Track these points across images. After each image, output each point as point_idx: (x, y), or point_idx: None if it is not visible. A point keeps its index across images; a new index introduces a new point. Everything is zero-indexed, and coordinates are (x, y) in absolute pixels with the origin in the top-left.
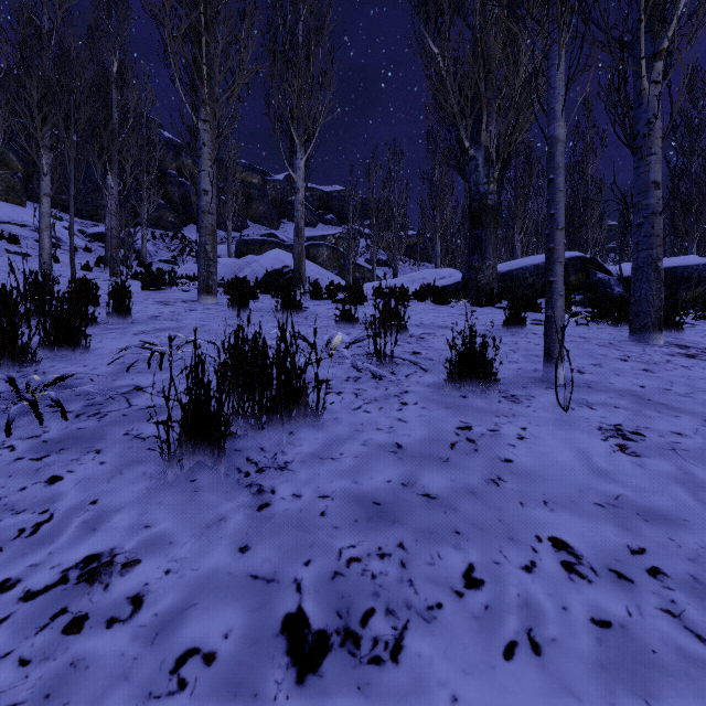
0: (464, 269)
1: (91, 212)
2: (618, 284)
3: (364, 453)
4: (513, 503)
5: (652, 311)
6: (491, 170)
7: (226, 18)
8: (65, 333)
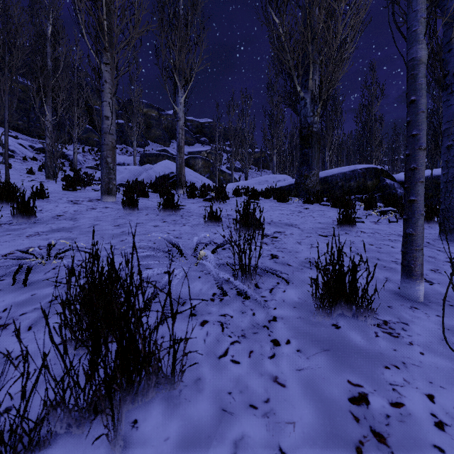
0: (297, 176)
1: (39, 133)
2: (399, 187)
3: None
4: None
5: None
6: (315, 107)
7: None
8: None
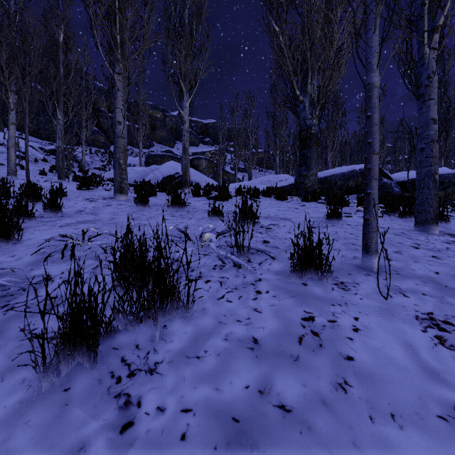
0: (296, 176)
1: (48, 135)
2: (396, 186)
3: (225, 350)
4: (363, 418)
5: (431, 210)
6: (314, 110)
7: (133, 2)
8: (1, 229)
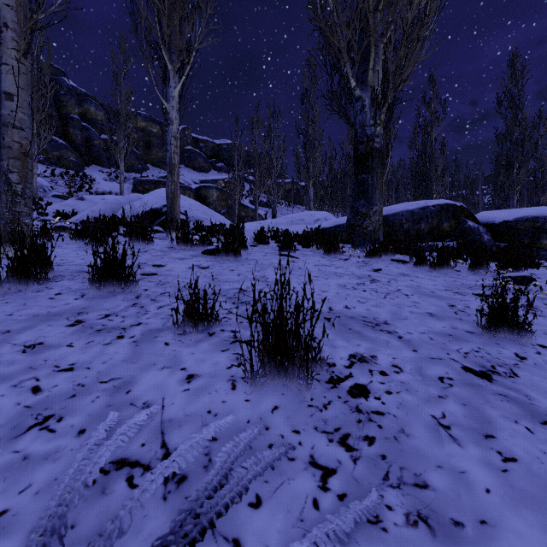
0: (350, 214)
1: None
2: (486, 231)
3: None
4: None
5: None
6: (378, 112)
7: None
8: None
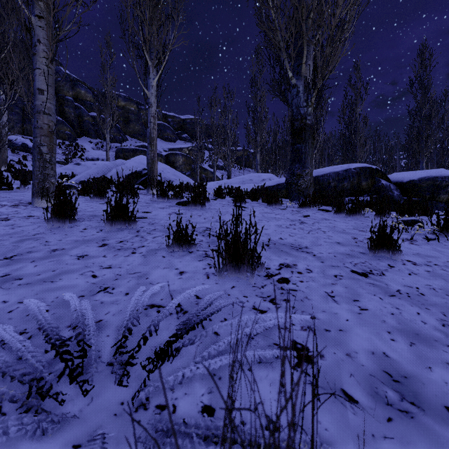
0: (288, 175)
1: None
2: (396, 188)
3: None
4: None
5: None
6: (309, 96)
7: None
8: None
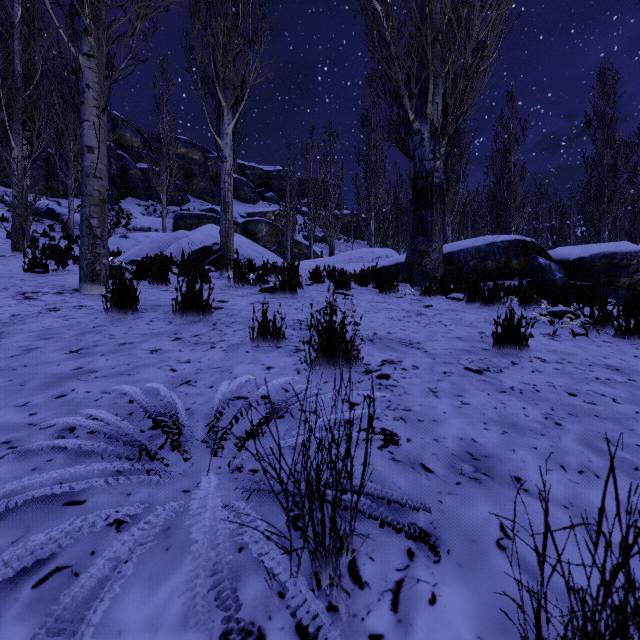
0: (409, 252)
1: None
2: (558, 269)
3: None
4: None
5: None
6: (437, 145)
7: None
8: None
